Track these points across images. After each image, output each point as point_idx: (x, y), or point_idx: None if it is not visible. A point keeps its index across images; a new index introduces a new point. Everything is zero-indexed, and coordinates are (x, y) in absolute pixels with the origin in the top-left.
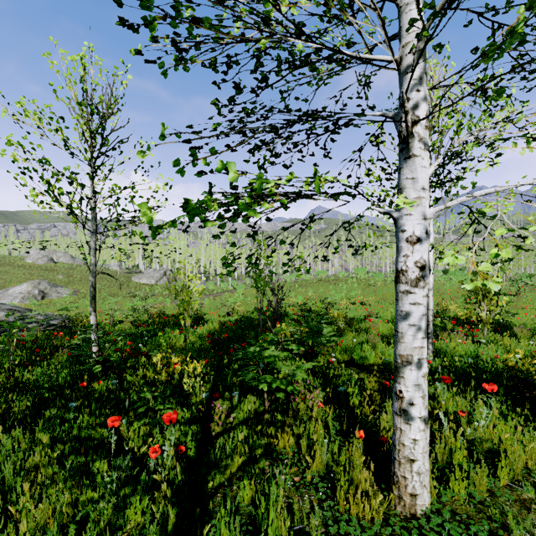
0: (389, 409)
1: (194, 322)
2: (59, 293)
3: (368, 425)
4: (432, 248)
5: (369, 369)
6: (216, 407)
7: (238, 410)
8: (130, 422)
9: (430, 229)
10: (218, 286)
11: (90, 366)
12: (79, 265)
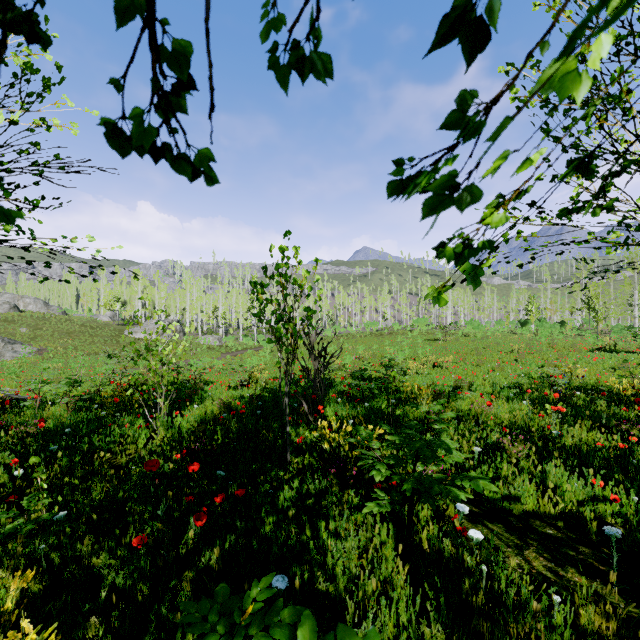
0: None
1: (185, 400)
2: (17, 352)
3: None
4: None
5: (536, 533)
6: None
7: None
8: None
9: None
10: (240, 341)
11: None
12: (54, 315)
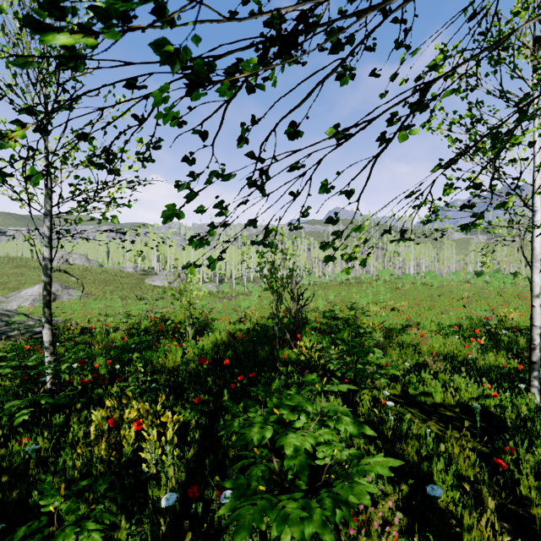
0: None
1: (200, 331)
2: (71, 295)
3: None
4: None
5: (439, 414)
6: None
7: (231, 534)
8: None
9: (535, 202)
10: (233, 288)
11: (17, 410)
12: (94, 267)
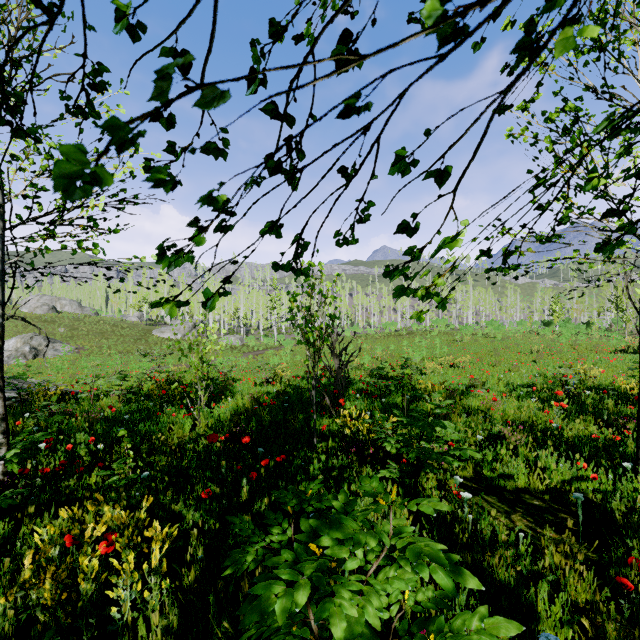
0: None
1: (217, 395)
2: (57, 350)
3: None
4: None
5: (524, 503)
6: None
7: None
8: None
9: None
10: (260, 341)
11: None
12: (88, 316)
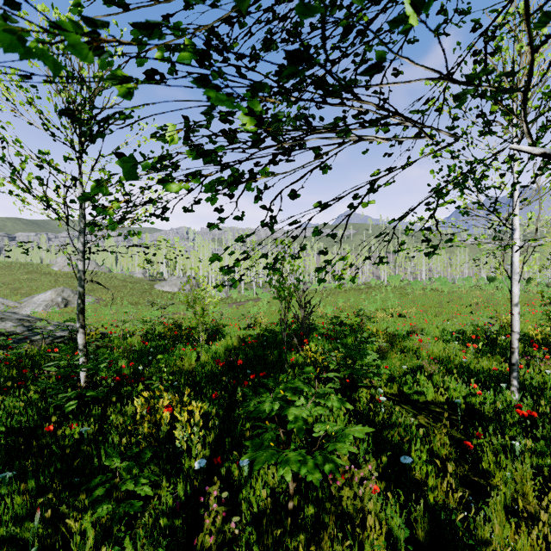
0: (490, 504)
1: (211, 336)
2: None
3: (451, 523)
4: (520, 247)
5: (428, 410)
6: (210, 496)
7: (248, 489)
8: (84, 508)
9: (514, 222)
10: (242, 294)
11: (64, 401)
12: (103, 273)
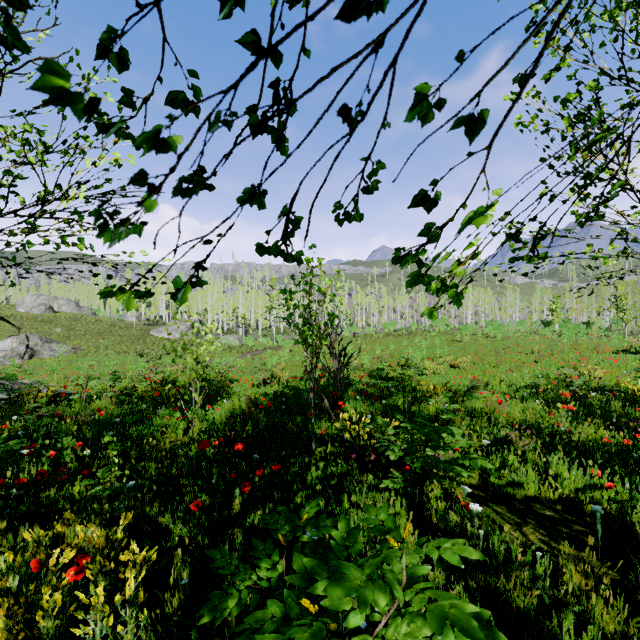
0: None
1: (213, 396)
2: (53, 351)
3: None
4: None
5: (535, 514)
6: None
7: None
8: None
9: None
10: (259, 341)
11: None
12: (85, 316)
